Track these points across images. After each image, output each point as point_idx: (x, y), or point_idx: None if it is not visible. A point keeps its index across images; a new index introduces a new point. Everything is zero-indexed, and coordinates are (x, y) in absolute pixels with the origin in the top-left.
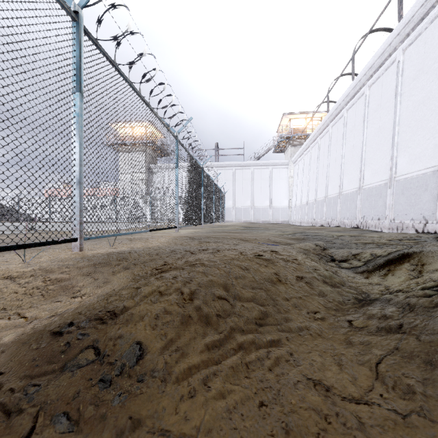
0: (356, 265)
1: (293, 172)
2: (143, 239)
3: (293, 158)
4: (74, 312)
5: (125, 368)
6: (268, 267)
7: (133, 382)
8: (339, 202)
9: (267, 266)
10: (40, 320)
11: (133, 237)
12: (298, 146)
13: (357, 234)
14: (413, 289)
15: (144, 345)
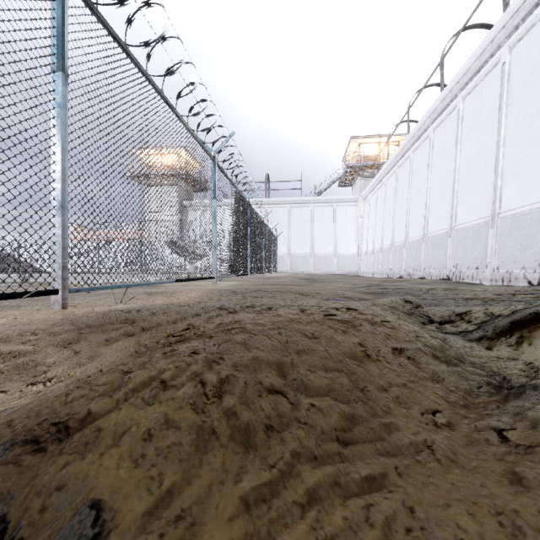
0: (466, 329)
1: (364, 211)
2: (167, 293)
3: (364, 193)
4: (9, 418)
5: None
6: (348, 335)
7: None
8: (424, 247)
9: (346, 332)
10: None
11: (154, 291)
12: (370, 177)
13: (452, 287)
14: None
15: (106, 510)
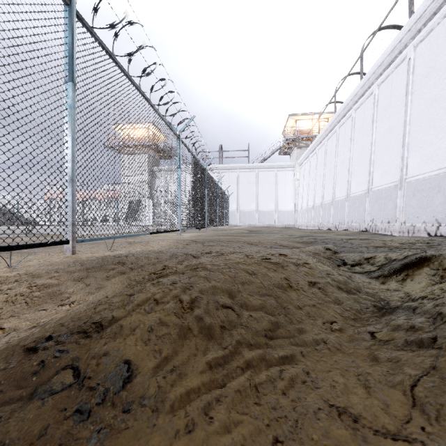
0: (370, 269)
1: (299, 175)
2: (143, 243)
3: (299, 160)
4: (58, 323)
5: (108, 394)
6: (277, 272)
7: (117, 412)
8: (347, 205)
9: (276, 270)
10: (18, 332)
11: (132, 241)
12: (304, 148)
13: (367, 237)
14: (439, 296)
15: (133, 364)
